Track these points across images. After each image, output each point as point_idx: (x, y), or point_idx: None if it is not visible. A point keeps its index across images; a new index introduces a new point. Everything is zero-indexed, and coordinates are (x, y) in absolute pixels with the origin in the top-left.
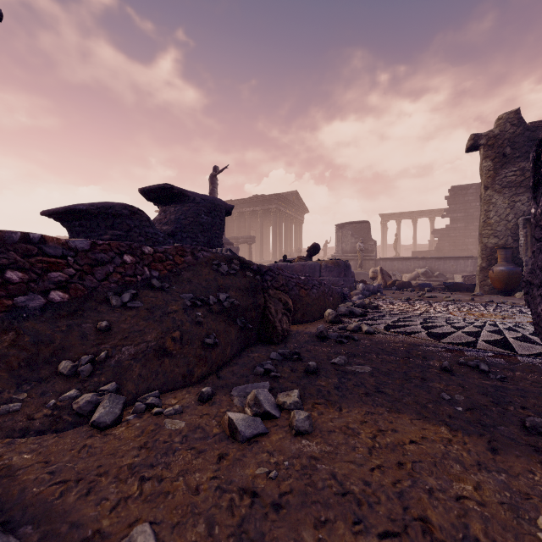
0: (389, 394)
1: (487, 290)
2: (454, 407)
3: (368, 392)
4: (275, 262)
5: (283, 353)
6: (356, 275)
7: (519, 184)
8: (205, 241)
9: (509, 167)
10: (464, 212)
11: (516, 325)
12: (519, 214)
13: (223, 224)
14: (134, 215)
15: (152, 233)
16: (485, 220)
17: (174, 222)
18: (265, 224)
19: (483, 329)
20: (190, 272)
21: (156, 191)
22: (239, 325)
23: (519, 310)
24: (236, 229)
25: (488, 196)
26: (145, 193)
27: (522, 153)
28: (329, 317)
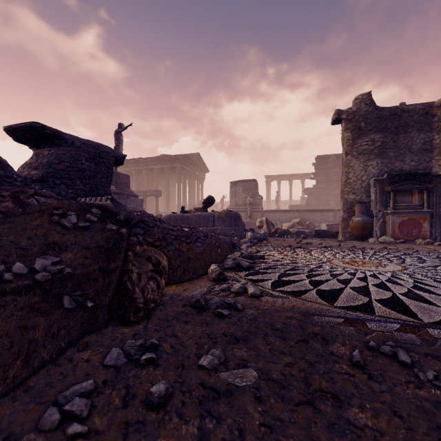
0: None
1: (347, 237)
2: None
3: None
4: (173, 213)
5: (128, 351)
6: (246, 224)
7: (370, 151)
8: (86, 189)
9: (363, 138)
10: (326, 176)
11: (393, 275)
12: (371, 176)
13: (110, 173)
14: None
15: (3, 175)
16: (346, 180)
17: (45, 166)
18: (172, 181)
19: (368, 283)
20: (7, 225)
21: (24, 131)
22: (64, 307)
23: (382, 256)
24: (145, 184)
25: (348, 161)
26: (11, 132)
27: (372, 127)
28: (213, 274)
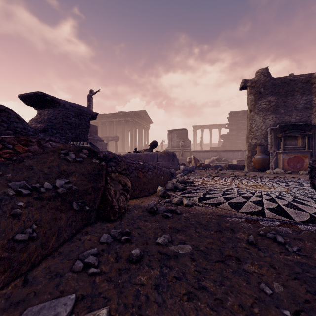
0: (212, 291)
1: (251, 169)
2: (281, 311)
3: (190, 291)
4: (129, 152)
5: (113, 235)
6: (179, 160)
7: (267, 109)
8: (73, 136)
9: (262, 99)
10: (236, 126)
11: (280, 194)
12: (267, 126)
13: (88, 125)
14: (1, 112)
15: (22, 128)
16: (250, 129)
17: (46, 121)
18: (126, 130)
19: (262, 199)
20: (35, 159)
21: (32, 97)
22: (74, 209)
23: (274, 182)
24: (108, 132)
25: (251, 116)
26: (23, 98)
27: (269, 92)
28: (160, 192)
